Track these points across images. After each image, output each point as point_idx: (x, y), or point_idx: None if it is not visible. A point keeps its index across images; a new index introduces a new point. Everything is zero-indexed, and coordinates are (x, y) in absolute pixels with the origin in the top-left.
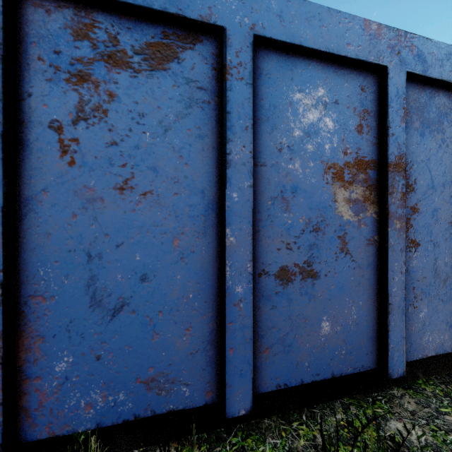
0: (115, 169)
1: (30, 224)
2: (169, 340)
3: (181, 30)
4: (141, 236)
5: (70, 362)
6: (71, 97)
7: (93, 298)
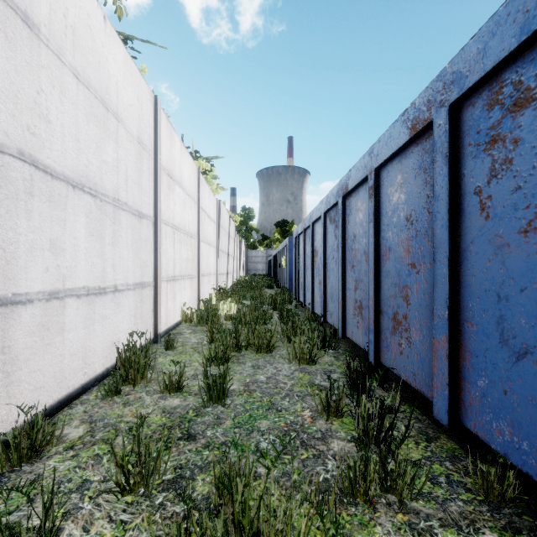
0: (519, 213)
1: (464, 269)
2: None
3: None
4: None
5: (486, 383)
6: (486, 162)
7: (501, 335)
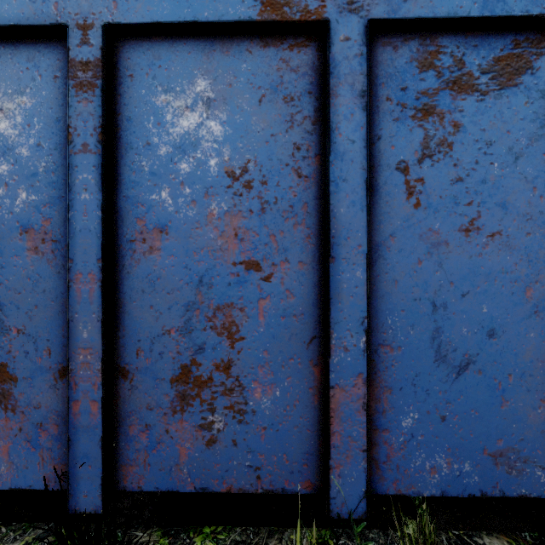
0: (460, 209)
1: (378, 271)
2: (520, 410)
3: (535, 32)
4: (488, 285)
5: (415, 419)
6: (416, 134)
7: (437, 352)
